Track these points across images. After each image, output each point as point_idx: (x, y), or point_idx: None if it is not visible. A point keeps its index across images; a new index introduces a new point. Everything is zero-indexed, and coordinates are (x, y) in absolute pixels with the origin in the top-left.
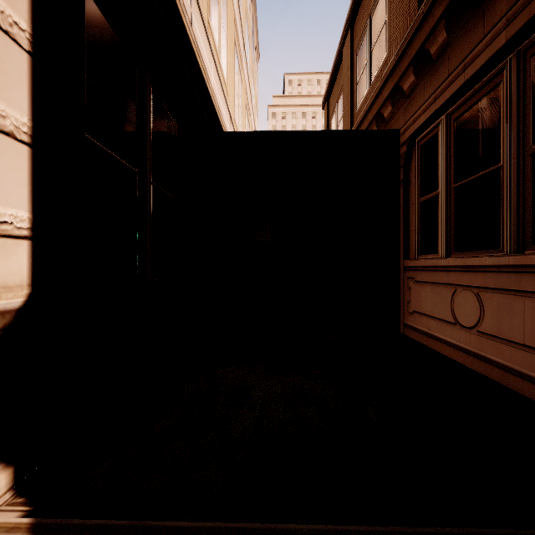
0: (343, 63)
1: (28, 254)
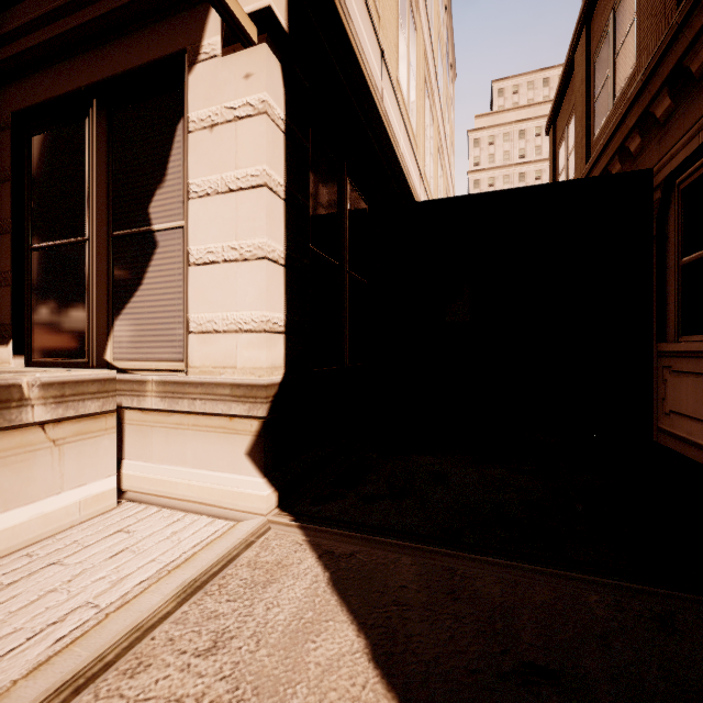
0: (575, 73)
1: (283, 344)
